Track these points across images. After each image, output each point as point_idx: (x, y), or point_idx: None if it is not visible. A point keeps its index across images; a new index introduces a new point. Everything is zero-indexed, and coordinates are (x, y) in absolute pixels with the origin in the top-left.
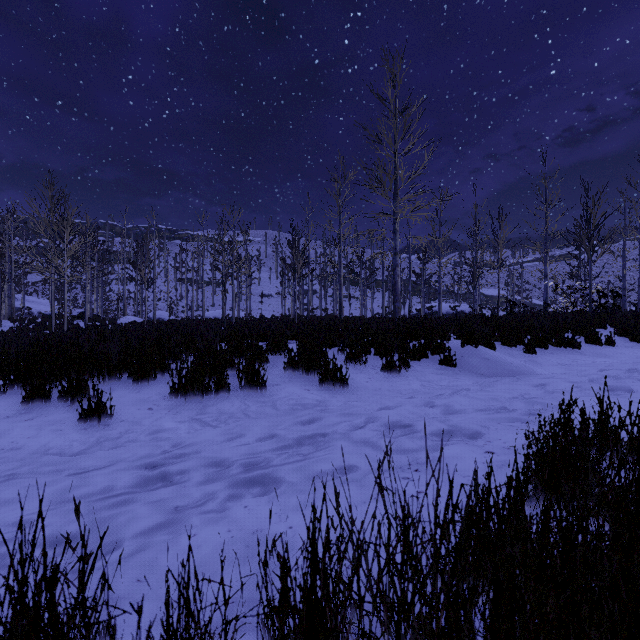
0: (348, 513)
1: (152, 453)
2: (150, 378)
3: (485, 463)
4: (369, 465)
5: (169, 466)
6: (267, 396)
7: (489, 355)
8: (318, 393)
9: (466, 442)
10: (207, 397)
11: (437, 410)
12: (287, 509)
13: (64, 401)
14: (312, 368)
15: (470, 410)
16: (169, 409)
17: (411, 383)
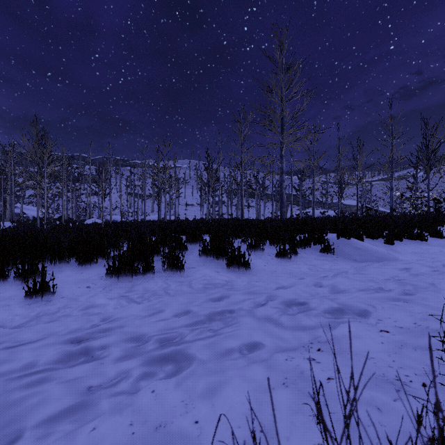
0: (257, 403)
1: (78, 328)
2: (92, 262)
3: (384, 343)
4: (273, 343)
5: (89, 342)
6: (185, 277)
7: (359, 245)
8: (226, 274)
9: (359, 320)
10: (136, 277)
11: (326, 290)
12: (194, 395)
13: (19, 280)
14: (221, 254)
15: (354, 290)
16: (104, 287)
17: (300, 267)
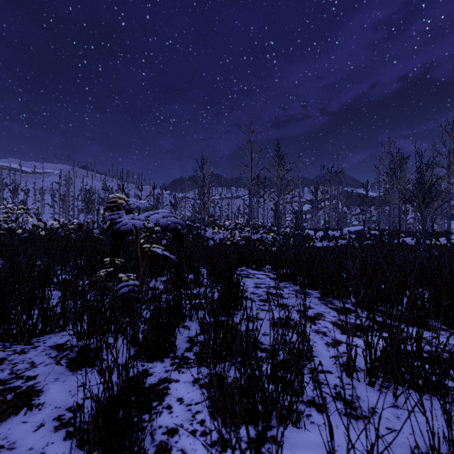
0: None
1: None
2: None
3: None
4: None
5: None
6: None
7: None
8: None
9: None
10: None
11: None
12: None
13: None
14: None
15: None
16: None
17: None
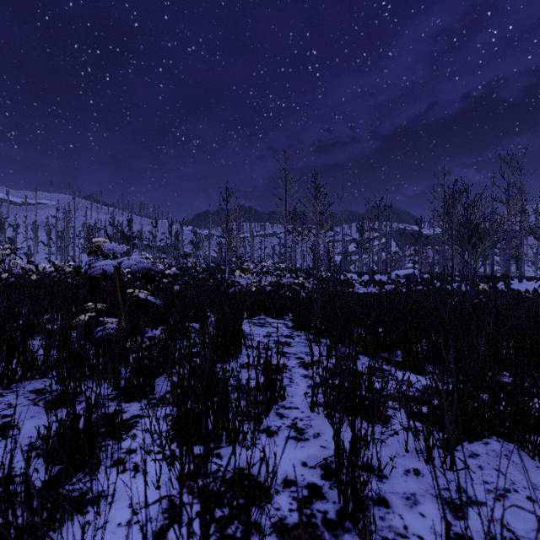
0: None
1: None
2: None
3: None
4: None
5: None
6: None
7: None
8: None
9: None
10: None
11: None
12: None
13: None
14: None
15: None
16: None
17: None
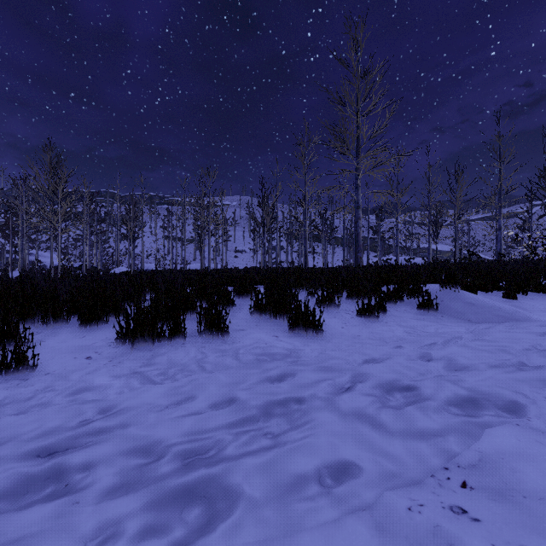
0: None
1: (51, 429)
2: (101, 321)
3: None
4: (378, 468)
5: (58, 460)
6: (229, 343)
7: (473, 299)
8: (288, 340)
9: (515, 422)
10: (159, 344)
11: (443, 366)
12: None
13: None
14: (281, 312)
15: (487, 366)
16: (111, 358)
17: (393, 329)
